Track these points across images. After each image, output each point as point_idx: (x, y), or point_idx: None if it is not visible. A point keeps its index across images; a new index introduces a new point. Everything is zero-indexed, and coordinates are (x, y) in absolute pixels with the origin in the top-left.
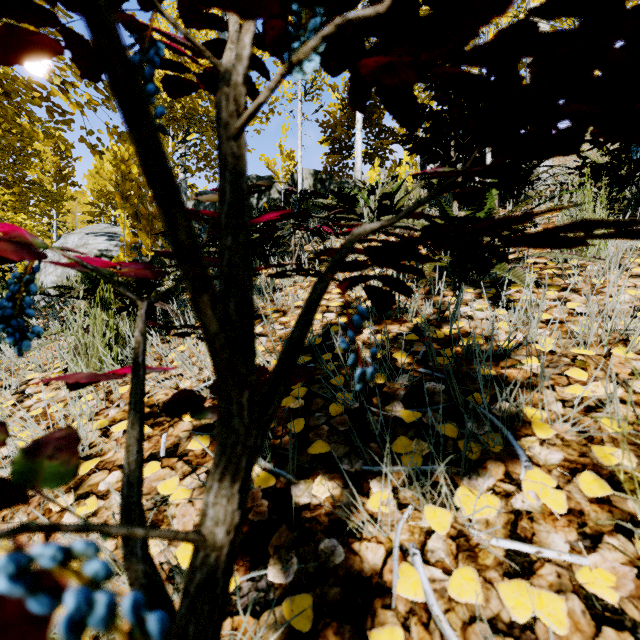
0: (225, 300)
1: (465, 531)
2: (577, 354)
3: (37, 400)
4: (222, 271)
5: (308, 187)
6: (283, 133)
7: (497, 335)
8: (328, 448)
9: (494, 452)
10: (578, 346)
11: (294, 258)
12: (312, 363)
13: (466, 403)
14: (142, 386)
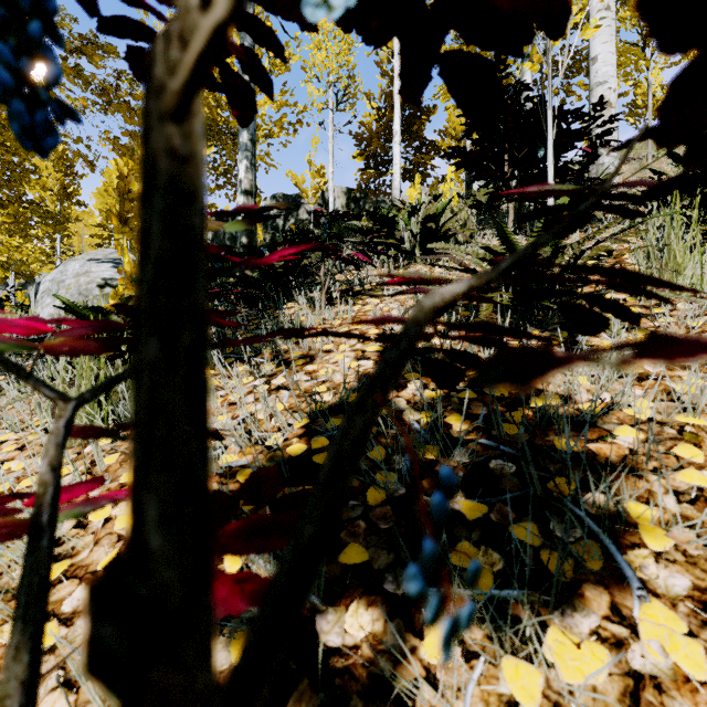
0: (139, 492)
1: (564, 705)
2: (684, 423)
3: (6, 471)
4: (136, 419)
5: (340, 207)
6: (312, 147)
7: (580, 398)
8: (366, 555)
9: (592, 570)
10: (684, 412)
11: (324, 291)
12: None
13: (546, 492)
14: (44, 568)
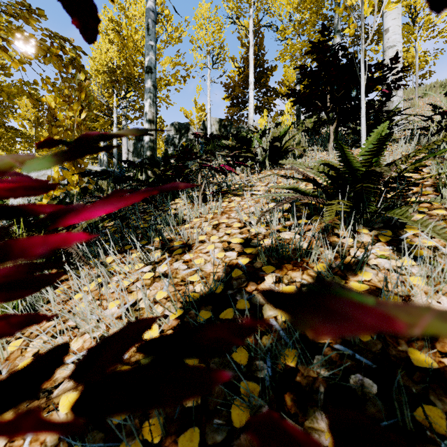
0: None
1: None
2: None
3: None
4: None
5: (215, 131)
6: (197, 92)
7: None
8: None
9: None
10: None
11: (200, 192)
12: (212, 321)
13: (414, 424)
14: None
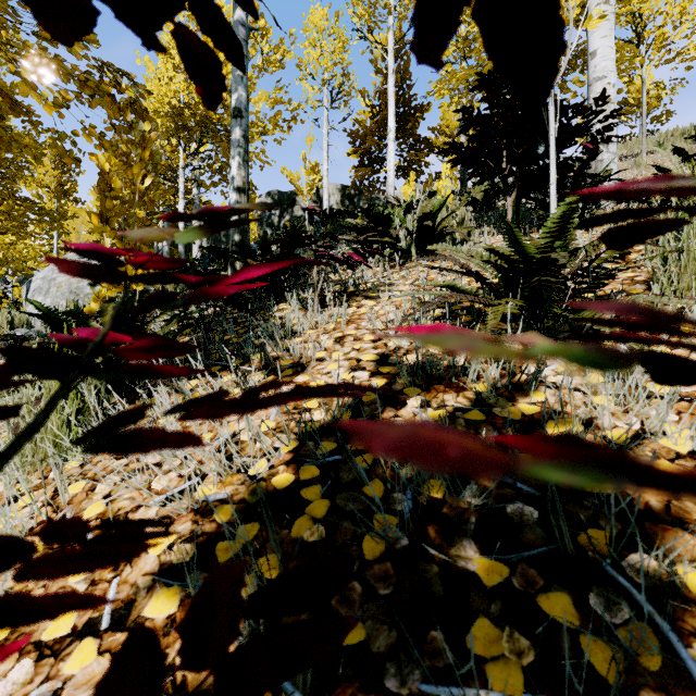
0: None
1: None
2: None
3: None
4: None
5: (335, 204)
6: (307, 144)
7: (610, 427)
8: (362, 633)
9: (649, 669)
10: None
11: (316, 293)
12: (337, 453)
13: (577, 548)
14: None
